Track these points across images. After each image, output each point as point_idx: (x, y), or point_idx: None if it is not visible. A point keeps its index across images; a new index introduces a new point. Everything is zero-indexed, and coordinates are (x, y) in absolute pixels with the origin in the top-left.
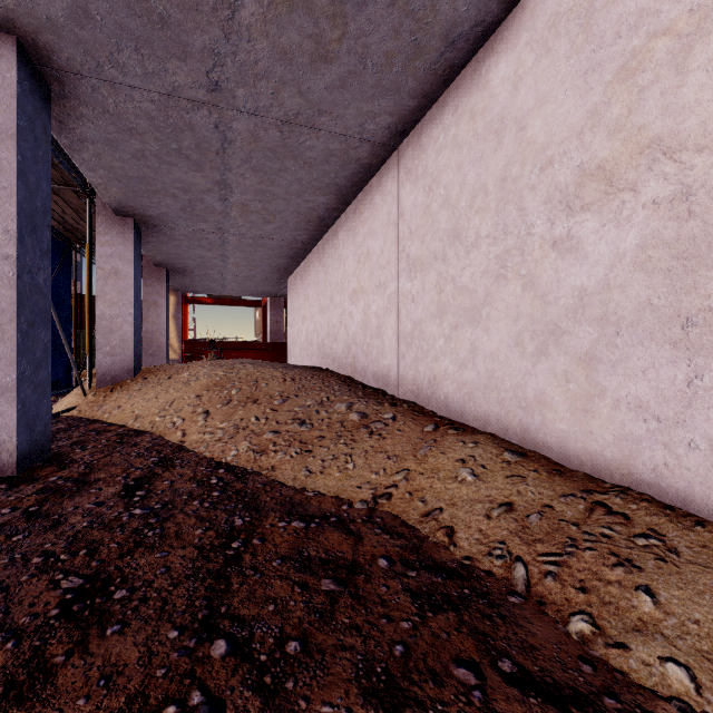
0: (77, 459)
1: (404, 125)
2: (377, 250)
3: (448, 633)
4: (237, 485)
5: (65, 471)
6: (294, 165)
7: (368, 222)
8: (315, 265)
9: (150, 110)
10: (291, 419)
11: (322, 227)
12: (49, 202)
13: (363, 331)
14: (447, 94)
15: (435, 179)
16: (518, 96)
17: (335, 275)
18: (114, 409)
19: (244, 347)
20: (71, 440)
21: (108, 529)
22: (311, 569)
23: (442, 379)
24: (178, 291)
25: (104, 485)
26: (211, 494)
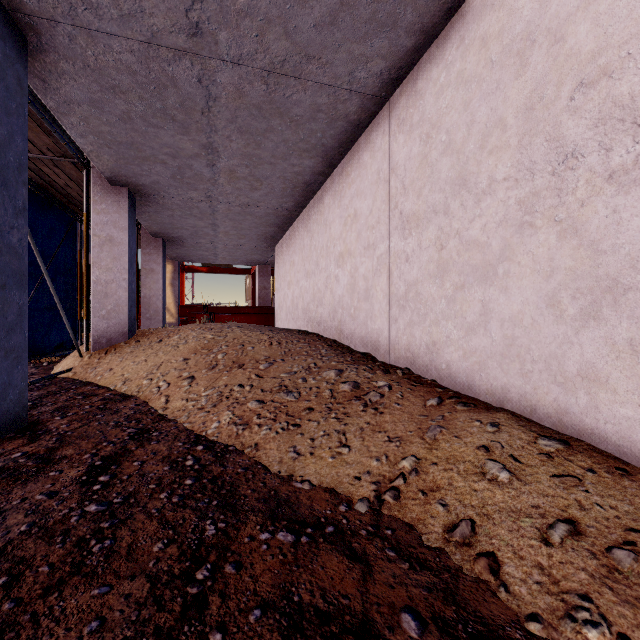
0: (52, 429)
1: (398, 71)
2: (365, 210)
3: None
4: (215, 469)
5: (33, 445)
6: (280, 124)
7: (355, 182)
8: (301, 232)
9: (131, 63)
10: (277, 387)
11: (307, 193)
12: (25, 158)
13: (350, 294)
14: (450, 26)
15: (434, 125)
16: (552, 2)
17: (321, 240)
18: (105, 371)
19: (234, 311)
20: (55, 405)
21: (47, 538)
22: (304, 634)
23: (444, 345)
24: (175, 260)
25: (67, 465)
26: (183, 481)
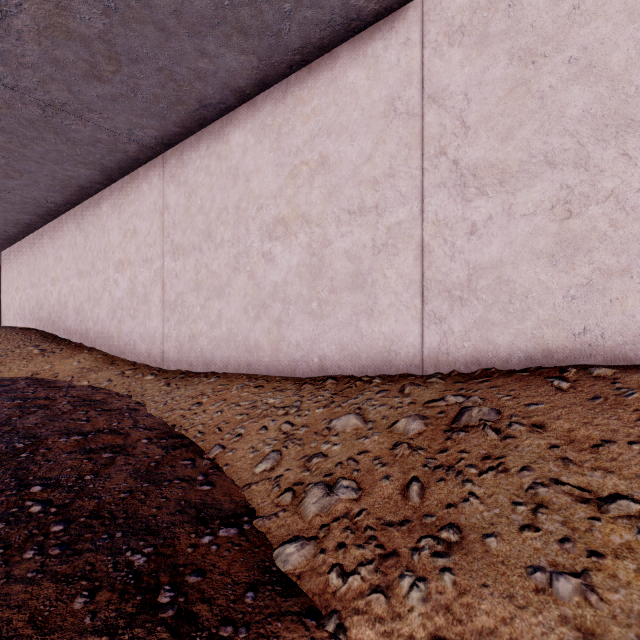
0: None
1: (74, 202)
2: (65, 258)
3: (35, 386)
4: None
5: None
6: None
7: (61, 239)
8: (27, 251)
9: None
10: None
11: (31, 228)
12: None
13: (58, 304)
14: (91, 200)
15: (87, 236)
16: (108, 222)
17: (42, 264)
18: None
19: None
20: None
21: None
22: None
23: (90, 330)
24: None
25: None
26: None
